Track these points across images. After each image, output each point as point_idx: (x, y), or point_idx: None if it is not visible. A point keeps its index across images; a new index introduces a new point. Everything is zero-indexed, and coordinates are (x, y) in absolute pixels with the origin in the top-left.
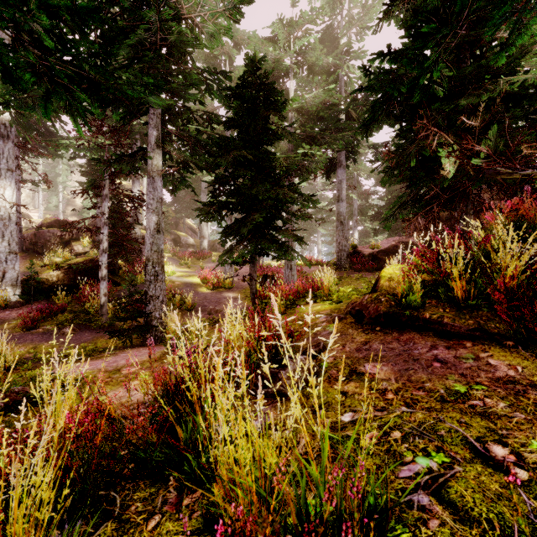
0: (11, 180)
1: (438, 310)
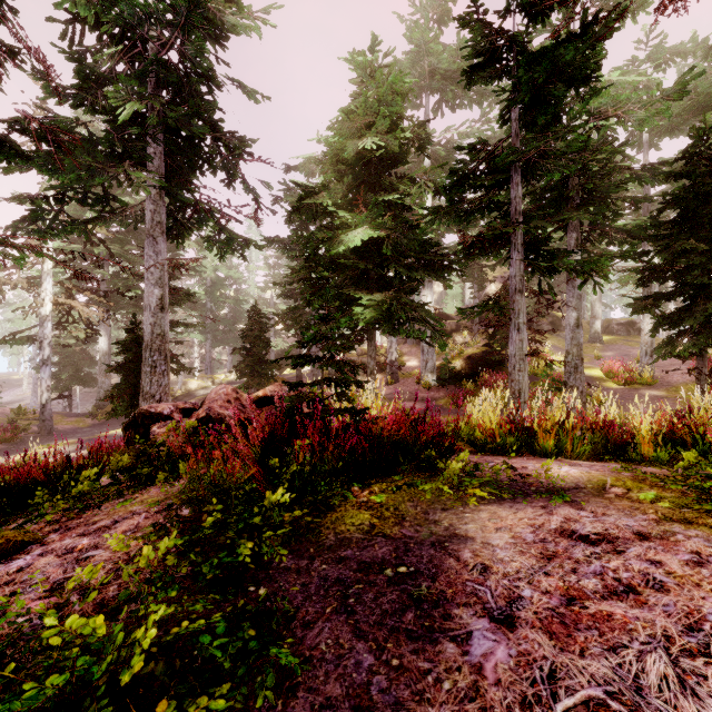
0: (430, 289)
1: None
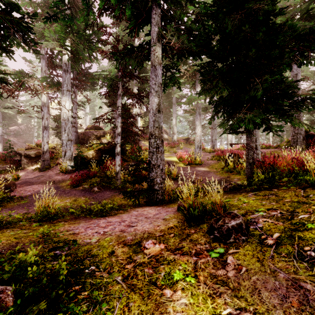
0: (69, 97)
1: None
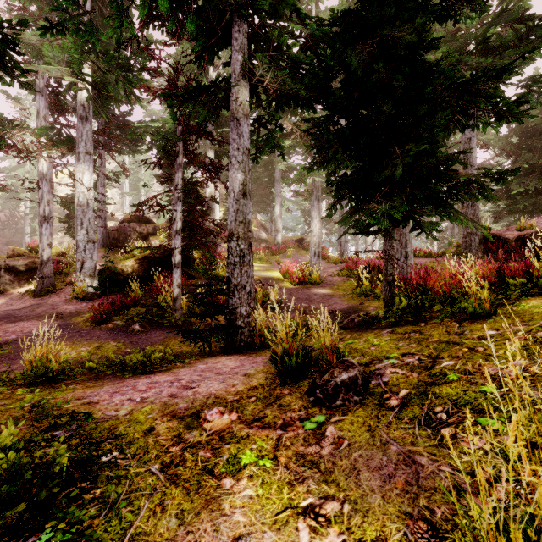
0: (89, 164)
1: None
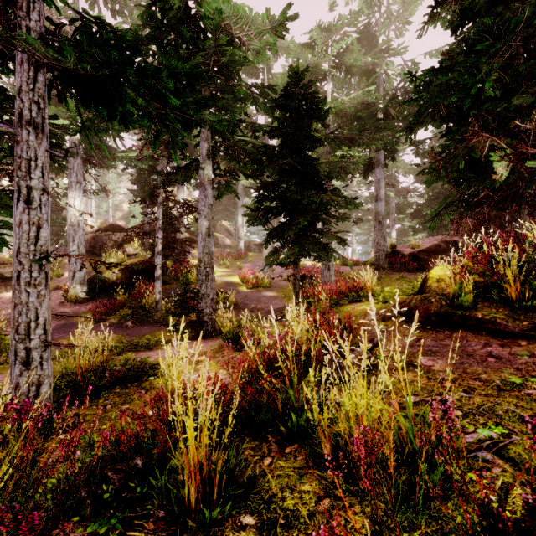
0: (79, 191)
1: (491, 310)
